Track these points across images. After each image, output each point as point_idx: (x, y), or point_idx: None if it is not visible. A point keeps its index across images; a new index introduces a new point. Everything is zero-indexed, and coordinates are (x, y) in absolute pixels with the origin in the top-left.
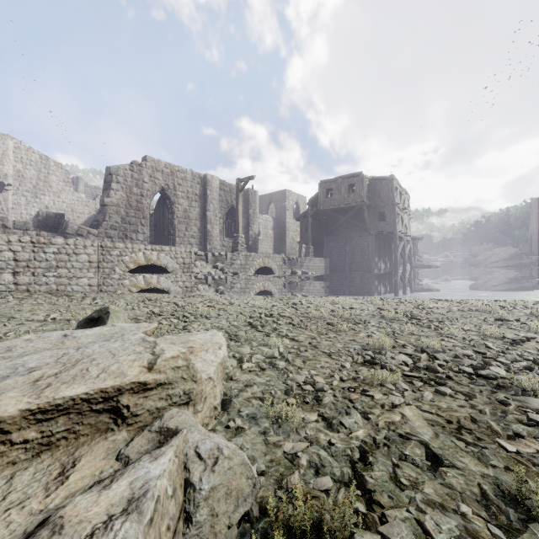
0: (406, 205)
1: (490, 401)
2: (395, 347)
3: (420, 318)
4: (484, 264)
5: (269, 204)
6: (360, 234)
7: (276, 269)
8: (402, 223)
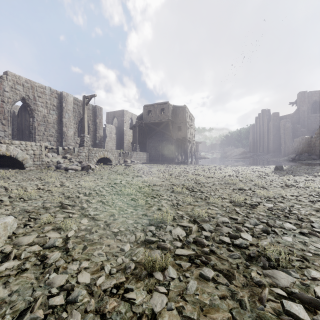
0: (192, 123)
1: (247, 281)
2: (175, 219)
3: (197, 191)
4: (230, 157)
5: (113, 118)
6: (167, 138)
7: (113, 159)
8: (191, 133)
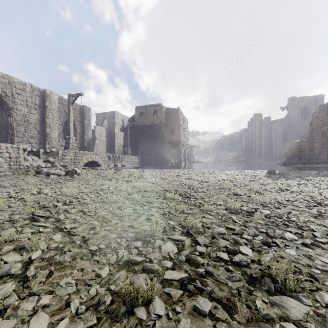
0: (186, 126)
1: (251, 313)
2: (166, 231)
3: (190, 197)
4: (224, 161)
5: (103, 119)
6: (160, 142)
7: (102, 163)
8: (184, 136)
